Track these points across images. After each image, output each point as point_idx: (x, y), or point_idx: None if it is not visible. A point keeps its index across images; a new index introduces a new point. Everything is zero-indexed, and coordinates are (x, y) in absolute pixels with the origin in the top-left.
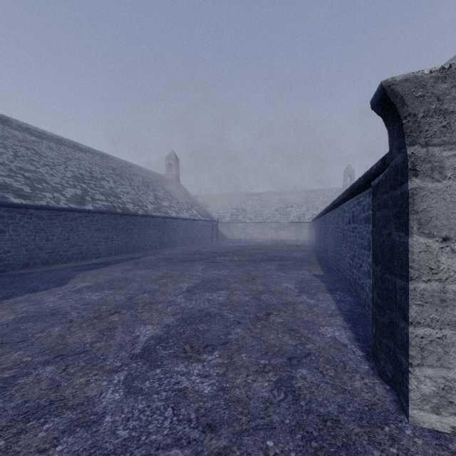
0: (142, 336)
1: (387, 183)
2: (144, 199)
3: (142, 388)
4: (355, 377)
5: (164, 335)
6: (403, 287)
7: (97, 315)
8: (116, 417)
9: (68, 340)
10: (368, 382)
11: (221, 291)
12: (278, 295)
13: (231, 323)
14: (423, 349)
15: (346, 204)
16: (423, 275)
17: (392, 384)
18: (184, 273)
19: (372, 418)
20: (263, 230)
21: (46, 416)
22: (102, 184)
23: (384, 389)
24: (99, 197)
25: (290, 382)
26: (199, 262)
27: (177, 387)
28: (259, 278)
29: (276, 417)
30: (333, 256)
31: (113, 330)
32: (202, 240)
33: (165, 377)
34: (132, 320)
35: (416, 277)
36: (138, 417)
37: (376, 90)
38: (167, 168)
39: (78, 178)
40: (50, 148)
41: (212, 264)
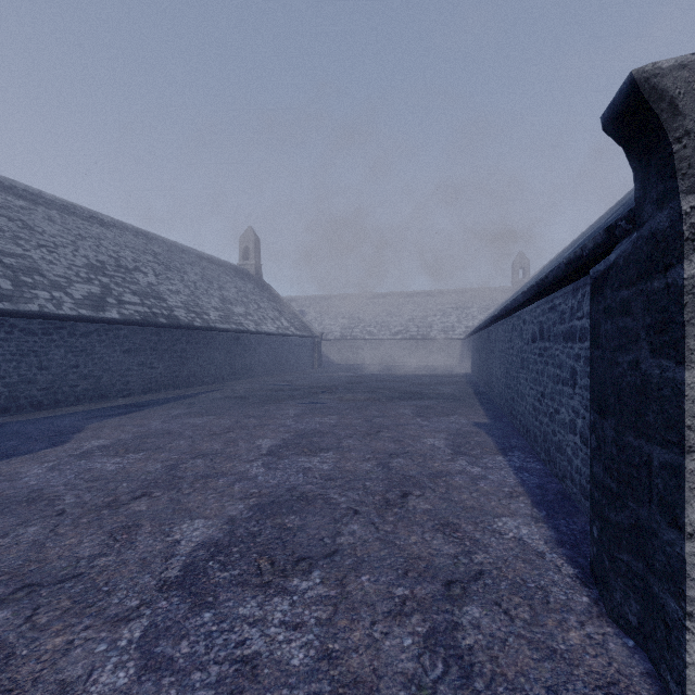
0: (185, 542)
1: (632, 268)
2: (205, 303)
3: (172, 658)
4: (569, 621)
5: (225, 540)
6: (671, 464)
7: (110, 502)
8: None
9: (49, 553)
10: (593, 633)
11: (326, 452)
12: (419, 459)
13: (342, 514)
14: None
15: (528, 311)
16: None
17: (640, 638)
18: (266, 422)
19: None
20: (392, 351)
21: None
22: (135, 277)
23: (624, 647)
24: (130, 298)
25: (452, 637)
26: (291, 403)
27: (241, 652)
28: (388, 429)
29: None
30: (502, 393)
31: (134, 531)
32: (297, 367)
33: (220, 630)
34: (171, 509)
35: None
36: None
37: (618, 91)
38: (241, 254)
39: (96, 268)
40: (50, 219)
41: (312, 406)
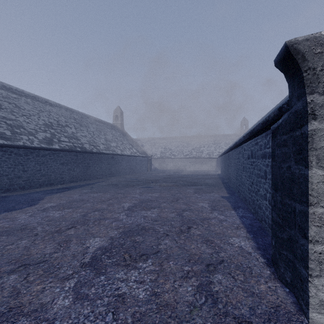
0: (91, 247)
1: (287, 126)
2: (98, 141)
3: (88, 294)
4: (260, 281)
5: (109, 246)
6: (303, 211)
7: (58, 230)
8: (64, 323)
9: (32, 251)
10: (271, 286)
11: (154, 209)
12: (196, 212)
13: (161, 235)
14: (321, 263)
15: (246, 145)
16: (321, 201)
17: (291, 288)
18: (126, 196)
19: (279, 319)
20: (184, 163)
21: (4, 323)
22: (66, 129)
23: (284, 292)
24: (63, 139)
25: (209, 287)
26: (138, 187)
27: (117, 292)
28: (182, 199)
29: (199, 320)
30: (235, 183)
31: (69, 242)
32: (140, 171)
33: (108, 283)
34: (85, 233)
35: (315, 203)
36: (83, 323)
37: (280, 50)
38: (114, 119)
39: (48, 125)
40: (27, 103)
41: (147, 188)
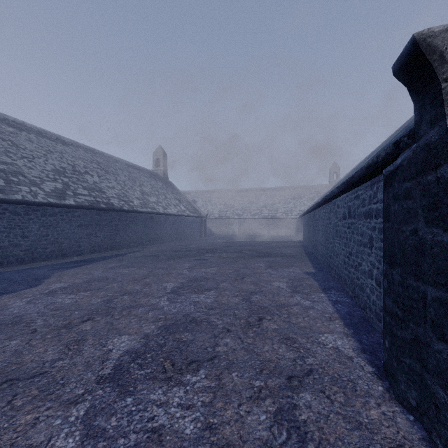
0: (115, 350)
1: (412, 168)
2: (131, 195)
3: (105, 429)
4: (370, 403)
5: (142, 349)
6: (440, 298)
7: (67, 324)
8: None
9: (25, 358)
10: (386, 411)
11: (209, 291)
12: (270, 296)
13: (219, 331)
14: None
15: (340, 199)
16: None
17: (418, 414)
18: (170, 272)
19: None
20: (252, 226)
21: None
22: (85, 178)
23: (407, 421)
24: (81, 191)
25: (292, 414)
26: (187, 259)
27: (151, 425)
28: (249, 276)
29: None
30: (323, 253)
31: (82, 343)
32: (190, 236)
33: (137, 409)
34: (107, 329)
35: None
36: None
37: (404, 48)
38: (154, 163)
39: (59, 172)
40: (30, 140)
41: (200, 261)
